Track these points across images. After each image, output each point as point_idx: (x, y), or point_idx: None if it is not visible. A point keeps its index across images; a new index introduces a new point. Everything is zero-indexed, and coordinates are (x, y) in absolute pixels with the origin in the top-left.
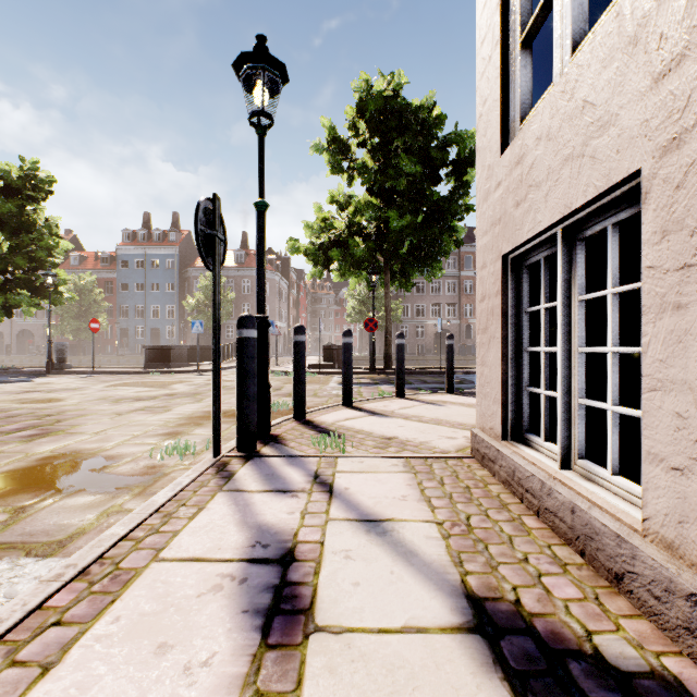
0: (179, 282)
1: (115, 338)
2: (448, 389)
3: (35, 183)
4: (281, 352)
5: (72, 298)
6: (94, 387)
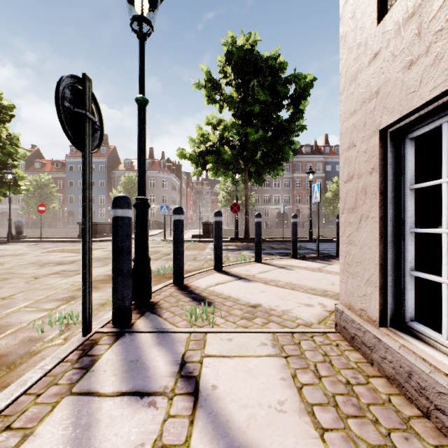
0: (107, 180)
1: (65, 217)
2: (293, 255)
3: (0, 109)
4: None
5: (28, 190)
6: (33, 253)
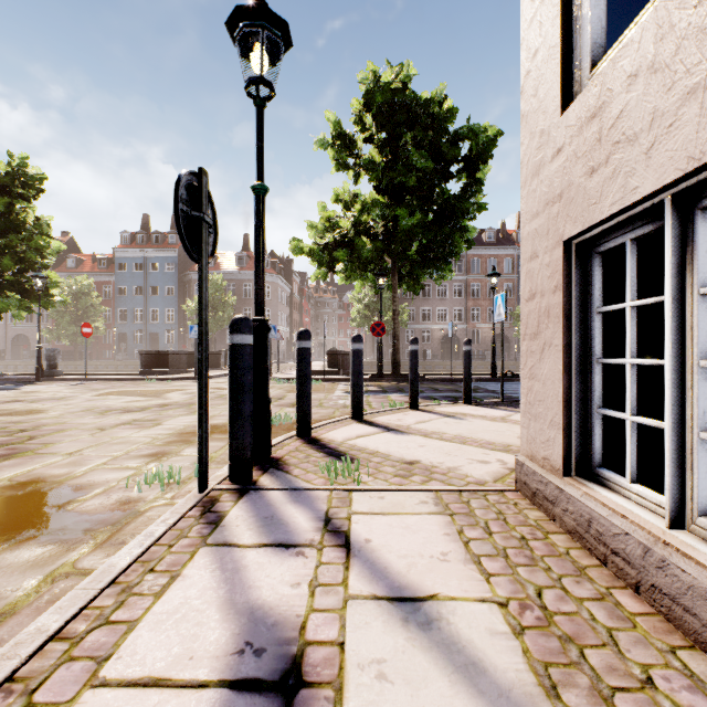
0: (178, 286)
1: (113, 343)
2: (465, 399)
3: (24, 180)
4: (284, 357)
5: (64, 302)
6: (82, 396)
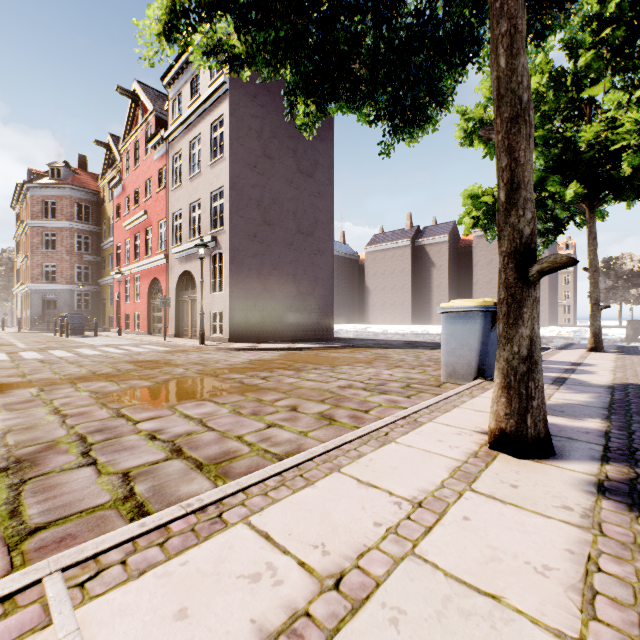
0: None
1: None
2: None
3: None
4: None
5: None
6: None
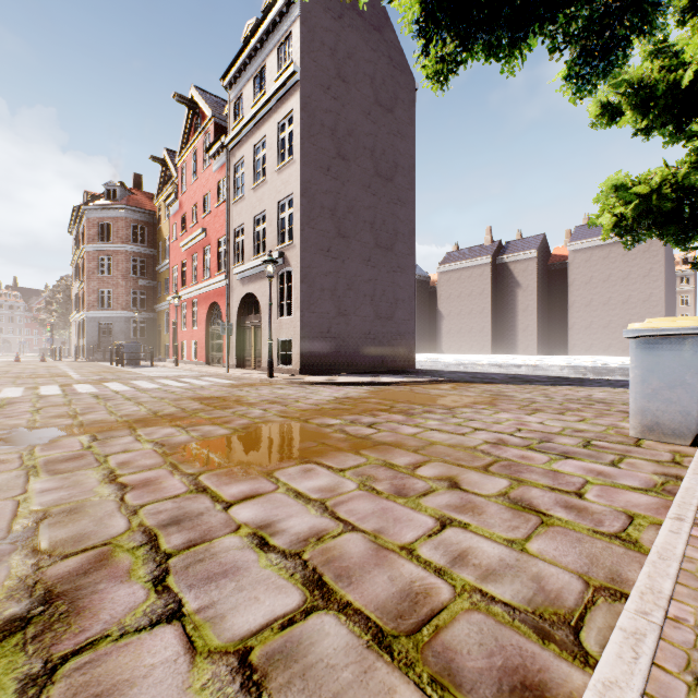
0: None
1: None
2: None
3: None
4: None
5: None
6: None
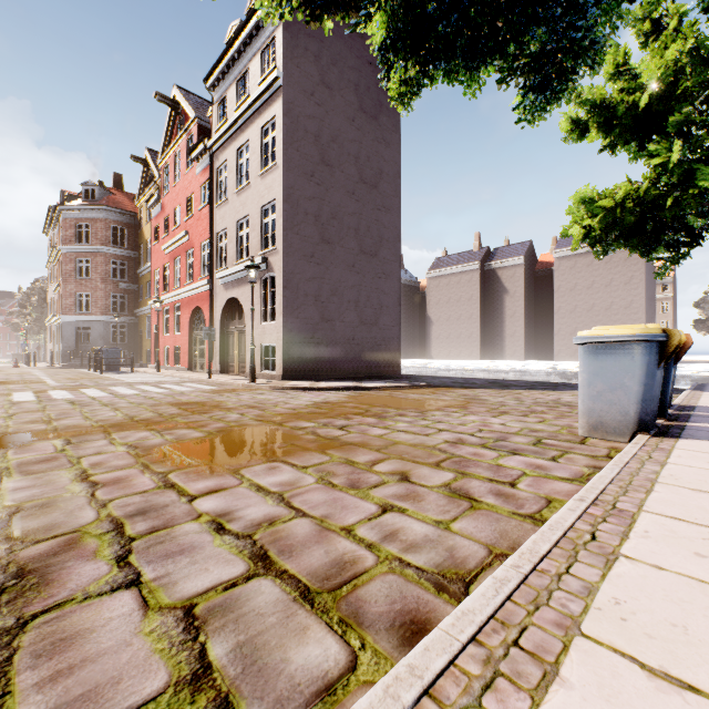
0: None
1: None
2: None
3: None
4: None
5: None
6: None
